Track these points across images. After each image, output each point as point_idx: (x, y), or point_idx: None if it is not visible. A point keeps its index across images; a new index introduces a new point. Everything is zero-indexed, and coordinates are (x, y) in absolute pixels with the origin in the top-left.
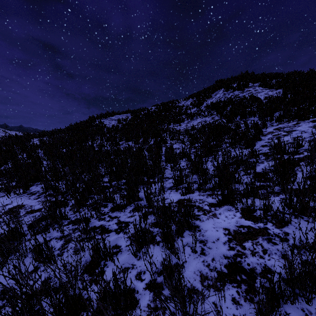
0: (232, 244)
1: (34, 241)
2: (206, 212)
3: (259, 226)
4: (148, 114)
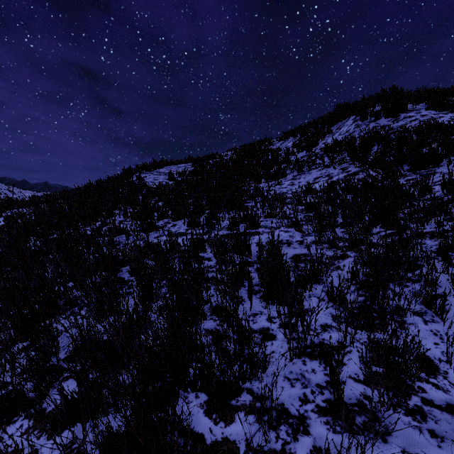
0: None
1: None
2: None
3: None
4: (221, 163)
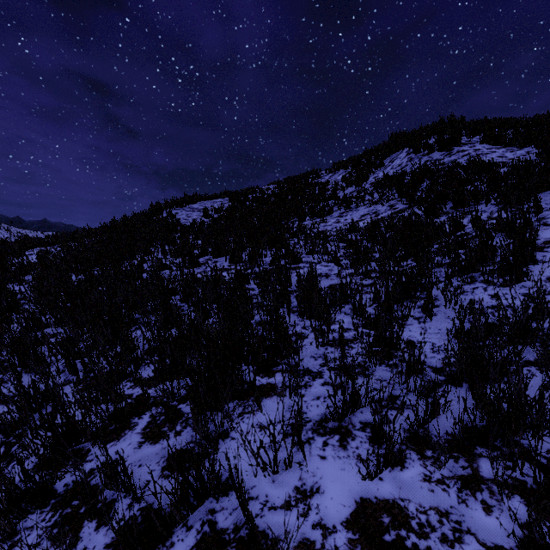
0: None
1: None
2: None
3: None
4: (262, 199)
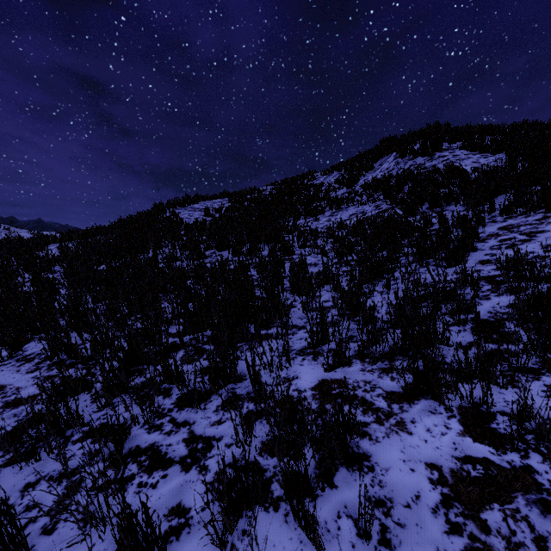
0: (454, 515)
1: (2, 483)
2: (381, 415)
3: (512, 463)
4: (260, 199)
